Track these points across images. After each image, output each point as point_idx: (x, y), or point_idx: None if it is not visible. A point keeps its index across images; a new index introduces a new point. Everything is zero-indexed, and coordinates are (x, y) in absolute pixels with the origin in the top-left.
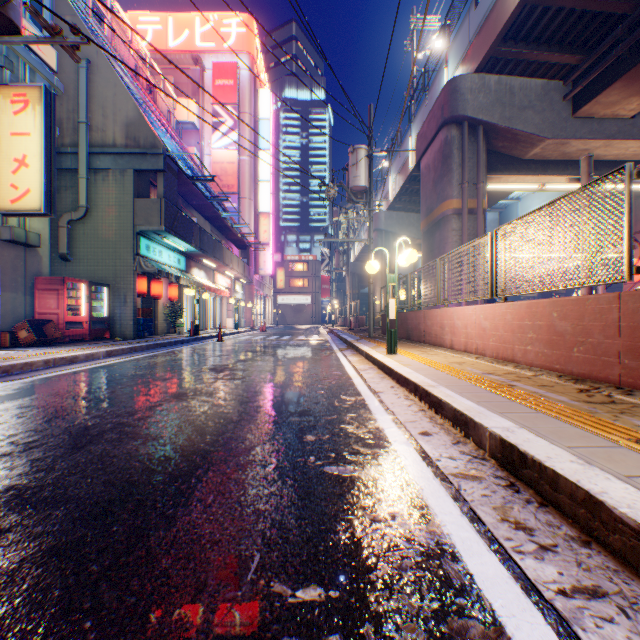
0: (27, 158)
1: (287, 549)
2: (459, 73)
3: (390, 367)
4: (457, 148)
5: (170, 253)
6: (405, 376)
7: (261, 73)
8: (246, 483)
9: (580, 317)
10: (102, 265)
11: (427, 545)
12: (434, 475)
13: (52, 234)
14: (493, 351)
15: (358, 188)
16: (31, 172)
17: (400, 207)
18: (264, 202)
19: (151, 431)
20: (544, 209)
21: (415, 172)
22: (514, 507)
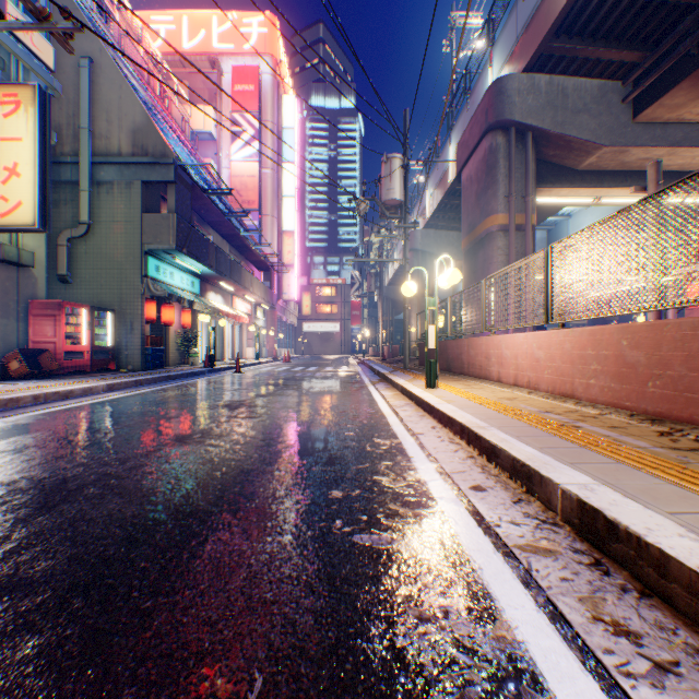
0: (18, 166)
1: (301, 668)
2: (505, 73)
3: (430, 404)
4: (503, 157)
5: (183, 275)
6: (449, 415)
7: (285, 78)
8: (252, 559)
9: (656, 346)
10: (106, 288)
11: (496, 661)
12: (494, 547)
13: (50, 253)
14: (548, 385)
15: (392, 202)
16: (23, 182)
17: (438, 225)
18: (288, 220)
19: (142, 485)
20: (611, 219)
21: (455, 185)
22: (607, 598)
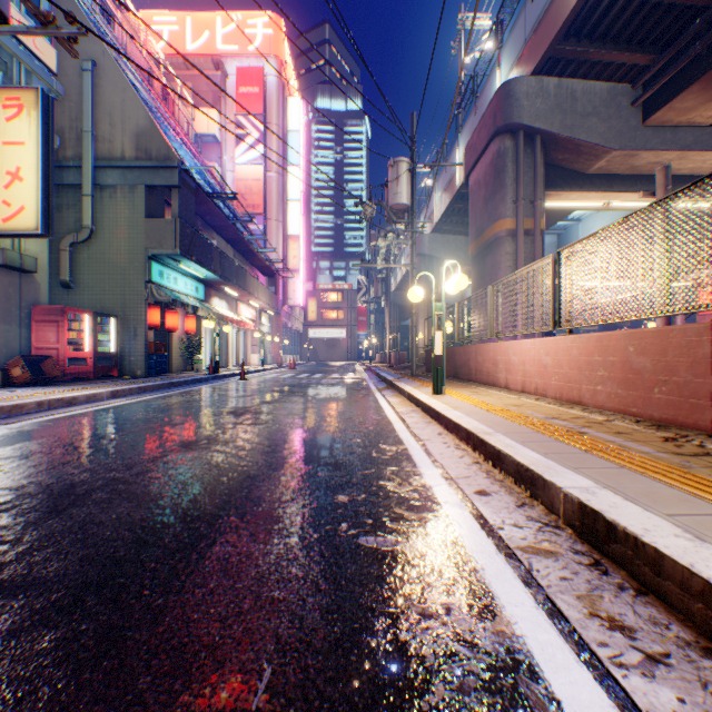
0: (21, 171)
1: (308, 660)
2: (513, 76)
3: (437, 410)
4: (511, 161)
5: (187, 280)
6: (455, 421)
7: (290, 80)
8: (260, 560)
9: (662, 352)
10: (109, 294)
11: (495, 653)
12: (497, 549)
13: (52, 258)
14: (556, 391)
15: (399, 206)
16: (26, 187)
17: (446, 229)
18: (293, 224)
19: (150, 489)
20: (618, 225)
21: (463, 189)
22: (604, 596)
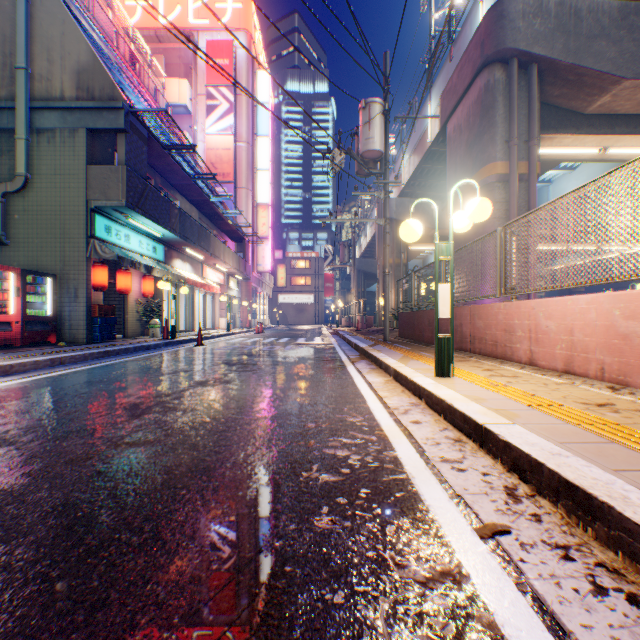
0: None
1: None
2: None
3: (478, 422)
4: (502, 95)
5: (142, 239)
6: (569, 480)
7: (260, 55)
8: None
9: None
10: (47, 250)
11: None
12: None
13: None
14: None
15: (371, 154)
16: None
17: (413, 192)
18: (263, 192)
19: None
20: None
21: (434, 147)
22: None
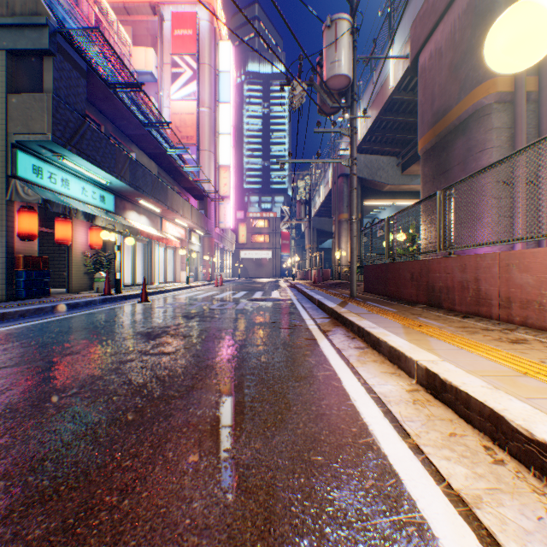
0: None
1: None
2: None
3: None
4: None
5: (85, 185)
6: None
7: (222, 29)
8: None
9: None
10: None
11: None
12: None
13: None
14: None
15: (337, 82)
16: None
17: (369, 148)
18: (224, 155)
19: None
20: None
21: (395, 95)
22: None
